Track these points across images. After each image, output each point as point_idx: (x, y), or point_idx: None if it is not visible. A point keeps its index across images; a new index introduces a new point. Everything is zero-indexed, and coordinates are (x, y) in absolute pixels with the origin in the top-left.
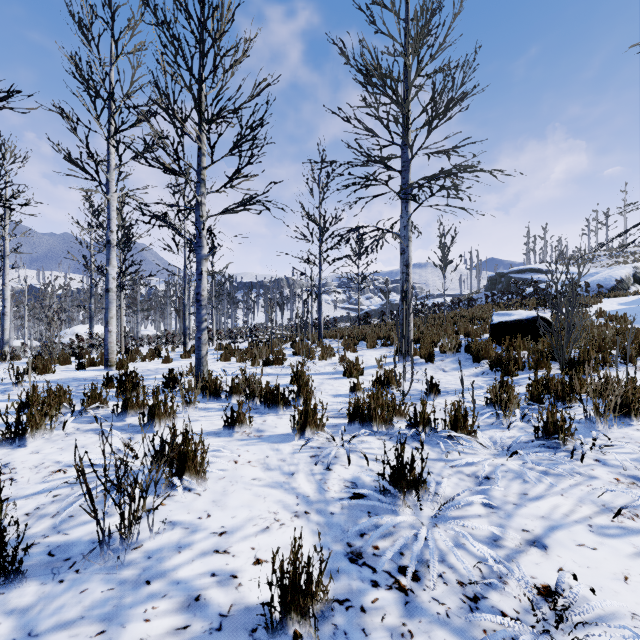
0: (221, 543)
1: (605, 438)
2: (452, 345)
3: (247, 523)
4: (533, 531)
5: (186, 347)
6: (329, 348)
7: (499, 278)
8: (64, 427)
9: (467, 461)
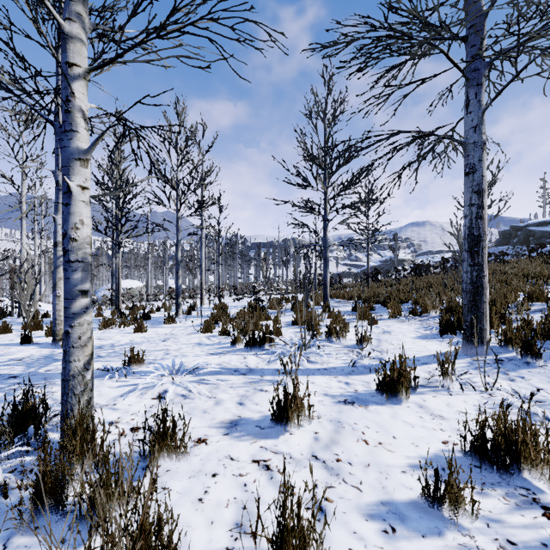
0: None
1: None
2: None
3: None
4: None
5: (178, 308)
6: (338, 317)
7: (514, 232)
8: None
9: None
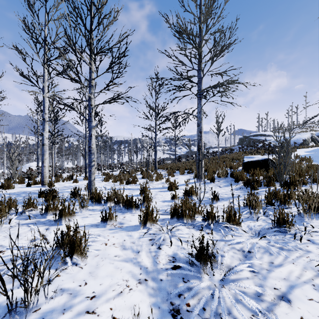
0: (91, 305)
1: (310, 226)
2: (224, 173)
3: (109, 289)
4: (280, 289)
5: (86, 174)
6: (160, 174)
7: (245, 139)
8: (10, 222)
9: (237, 241)
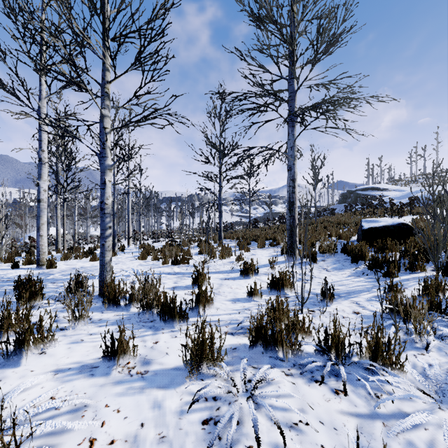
0: None
1: None
2: (331, 247)
3: None
4: None
5: (115, 246)
6: (227, 248)
7: (349, 194)
8: None
9: (413, 422)
